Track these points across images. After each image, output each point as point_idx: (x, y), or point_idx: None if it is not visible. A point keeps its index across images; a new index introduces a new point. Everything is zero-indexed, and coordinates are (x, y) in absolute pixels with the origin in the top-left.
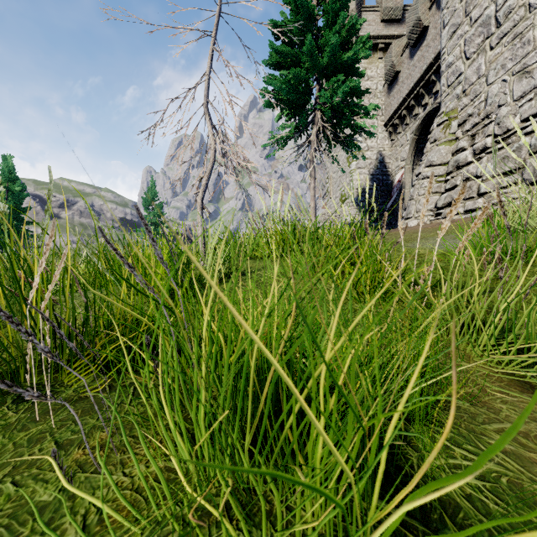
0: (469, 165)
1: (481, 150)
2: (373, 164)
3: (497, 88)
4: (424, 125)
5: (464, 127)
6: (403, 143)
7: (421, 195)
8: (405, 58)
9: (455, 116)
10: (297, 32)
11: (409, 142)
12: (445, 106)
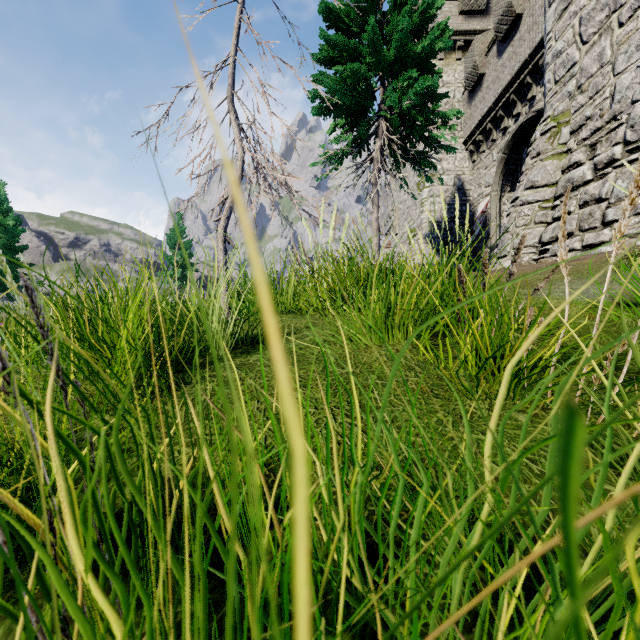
0: (588, 185)
1: (605, 164)
2: (450, 191)
3: (630, 78)
4: (516, 141)
5: (579, 134)
6: (487, 164)
7: (520, 227)
8: (491, 57)
9: (566, 120)
10: (355, 17)
11: (496, 162)
12: (551, 109)
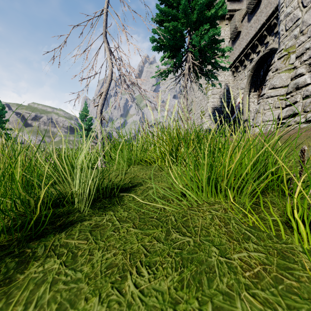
0: (308, 86)
1: None
2: (222, 91)
3: None
4: (258, 65)
5: (301, 58)
6: (242, 78)
7: (266, 110)
8: (244, 22)
9: (293, 51)
10: None
11: (247, 77)
12: (284, 45)
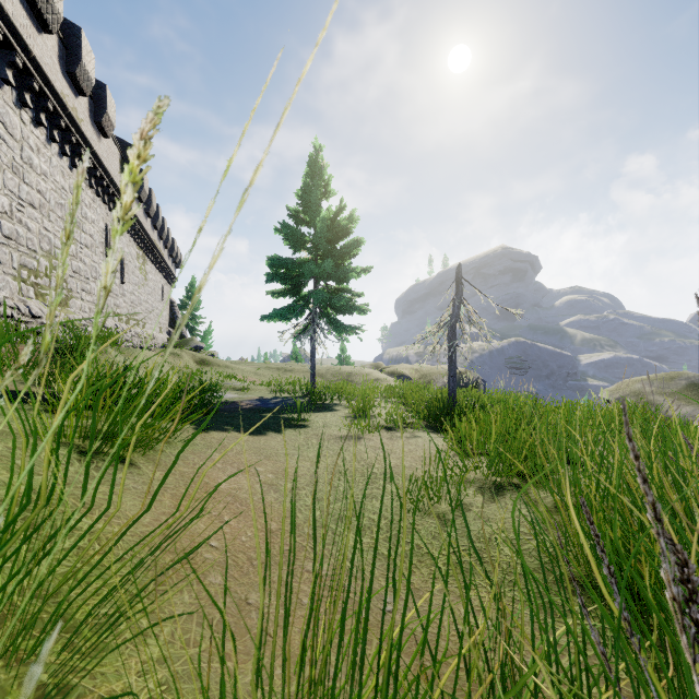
0: None
1: None
2: None
3: None
4: None
5: None
6: None
7: None
8: None
9: None
10: None
11: None
12: None
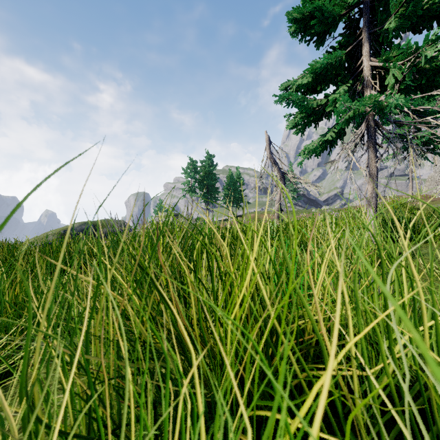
0: None
1: None
2: None
3: None
4: None
5: None
6: None
7: None
8: None
9: None
10: None
11: None
12: None
